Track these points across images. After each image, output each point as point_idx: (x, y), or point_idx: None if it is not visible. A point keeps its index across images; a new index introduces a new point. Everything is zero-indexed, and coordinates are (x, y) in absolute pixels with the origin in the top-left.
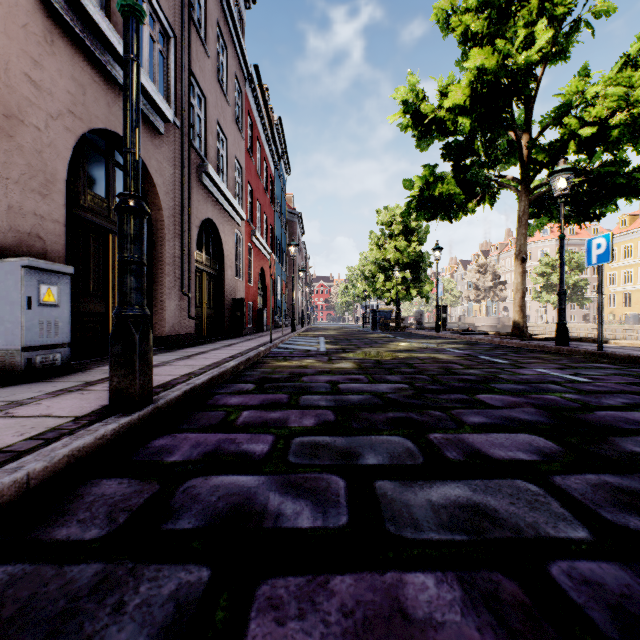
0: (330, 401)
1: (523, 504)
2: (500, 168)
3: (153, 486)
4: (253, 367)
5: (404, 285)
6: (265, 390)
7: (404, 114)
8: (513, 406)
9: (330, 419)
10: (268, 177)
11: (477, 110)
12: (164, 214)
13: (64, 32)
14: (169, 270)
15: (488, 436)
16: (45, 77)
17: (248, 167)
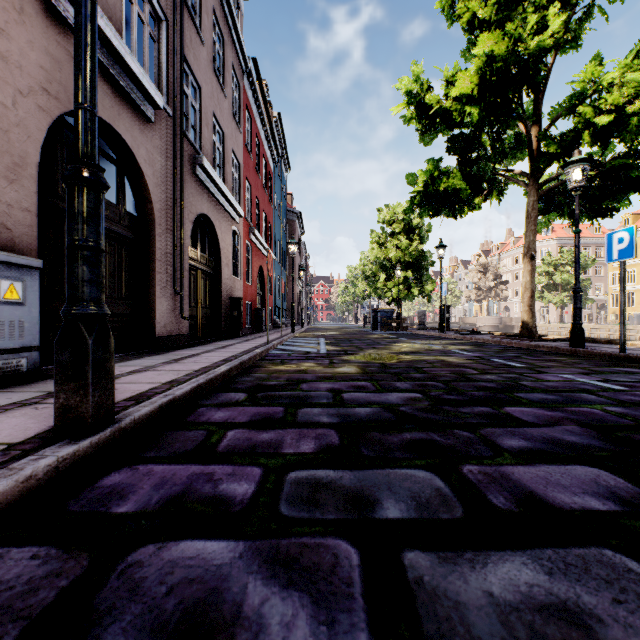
0: (333, 416)
1: (635, 603)
2: (506, 163)
3: (79, 563)
4: (247, 372)
5: (405, 284)
6: (257, 401)
7: (408, 105)
8: (552, 423)
9: (334, 442)
10: (267, 174)
11: (486, 99)
12: (154, 207)
13: (36, 0)
14: (160, 267)
15: (537, 469)
16: (13, 48)
17: (246, 163)
